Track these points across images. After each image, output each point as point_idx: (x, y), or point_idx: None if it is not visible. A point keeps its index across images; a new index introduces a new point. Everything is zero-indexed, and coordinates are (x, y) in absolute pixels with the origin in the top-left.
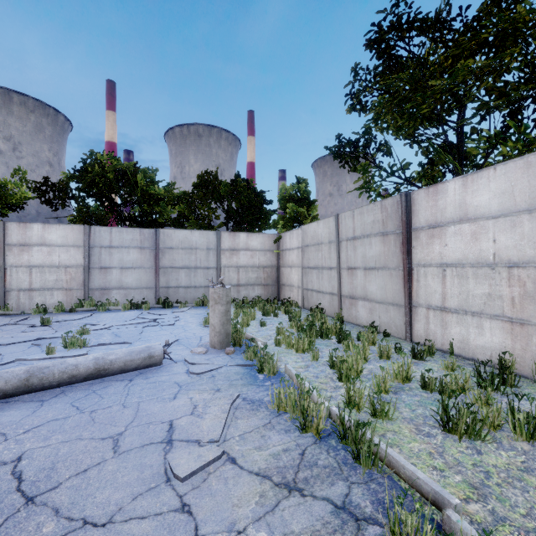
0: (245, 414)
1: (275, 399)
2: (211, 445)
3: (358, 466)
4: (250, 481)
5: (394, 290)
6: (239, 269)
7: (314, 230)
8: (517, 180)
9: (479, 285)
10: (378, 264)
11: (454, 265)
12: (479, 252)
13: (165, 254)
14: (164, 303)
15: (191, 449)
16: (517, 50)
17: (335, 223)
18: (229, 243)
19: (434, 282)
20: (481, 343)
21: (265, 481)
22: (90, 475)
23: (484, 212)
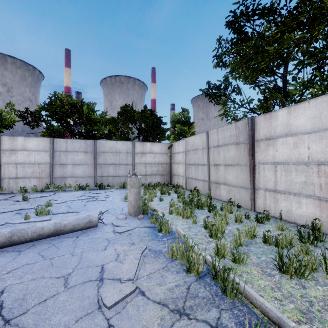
0: (150, 260)
1: (169, 250)
2: (128, 282)
3: (225, 297)
4: (154, 308)
5: (243, 178)
6: (146, 165)
7: (193, 141)
8: (323, 109)
9: (298, 176)
10: (233, 162)
11: (282, 163)
12: (298, 155)
13: (100, 155)
14: (100, 186)
15: (115, 285)
16: (322, 27)
17: (206, 136)
18: (140, 149)
19: (269, 174)
20: (299, 213)
21: (164, 308)
22: (48, 303)
23: (302, 129)
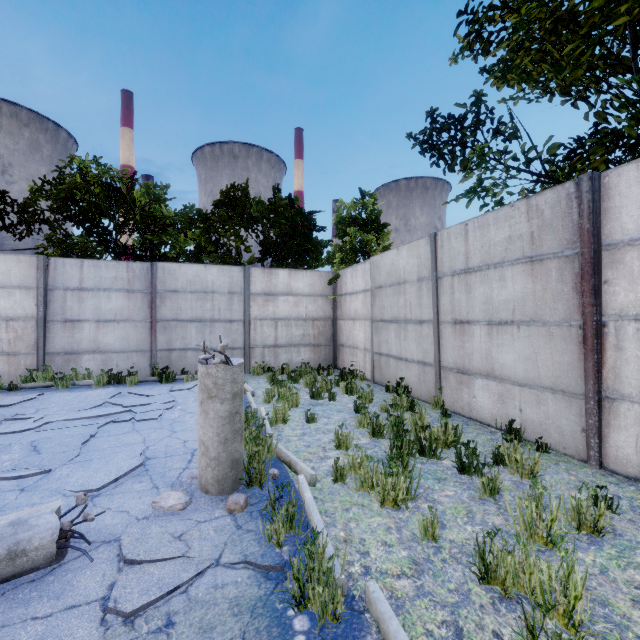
0: None
1: None
2: None
3: None
4: None
5: (556, 363)
6: (277, 322)
7: (392, 262)
8: None
9: None
10: (519, 314)
11: None
12: None
13: (165, 300)
14: (161, 375)
15: None
16: None
17: (430, 247)
18: (262, 284)
19: None
20: None
21: None
22: None
23: None
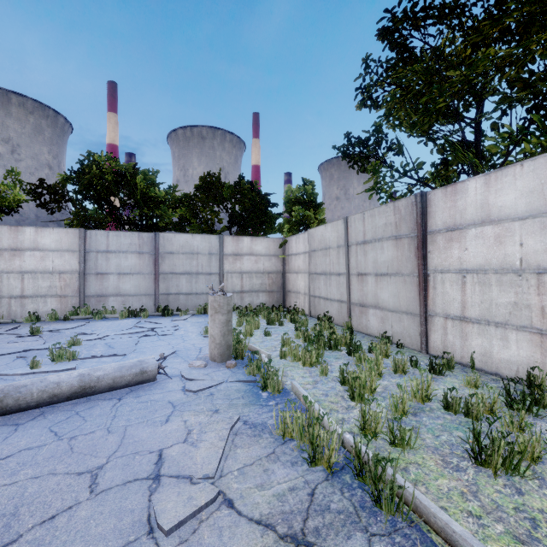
0: (246, 442)
1: (279, 423)
2: (205, 482)
3: (378, 510)
4: (250, 532)
5: (408, 297)
6: (242, 275)
7: (321, 234)
8: None
9: (504, 293)
10: (390, 269)
11: (475, 271)
12: (504, 257)
13: (165, 259)
14: (164, 311)
15: (181, 488)
16: (544, 37)
17: (344, 226)
18: (232, 247)
19: (452, 290)
20: (505, 357)
21: (268, 532)
22: (57, 523)
23: (509, 213)
